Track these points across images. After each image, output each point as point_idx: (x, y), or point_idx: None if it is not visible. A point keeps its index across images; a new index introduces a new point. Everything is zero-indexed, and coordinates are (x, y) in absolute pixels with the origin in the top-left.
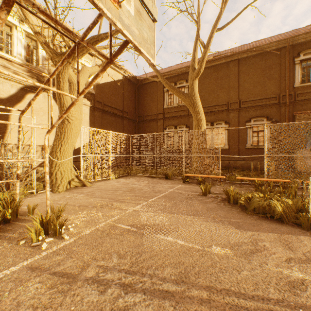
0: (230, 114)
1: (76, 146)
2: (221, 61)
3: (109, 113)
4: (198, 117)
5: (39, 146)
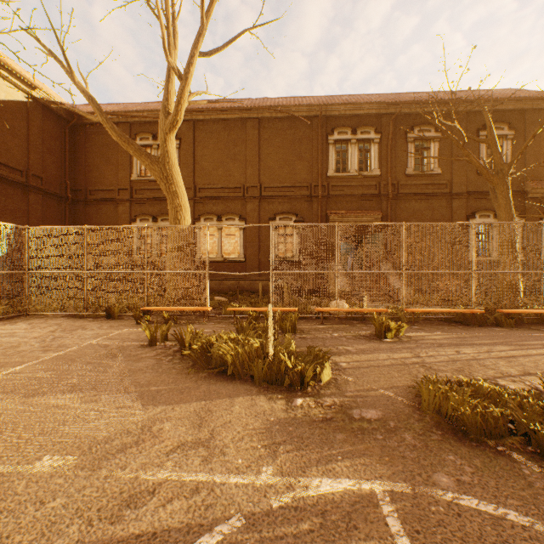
0: (247, 205)
1: None
2: (233, 115)
3: None
4: (175, 202)
5: None
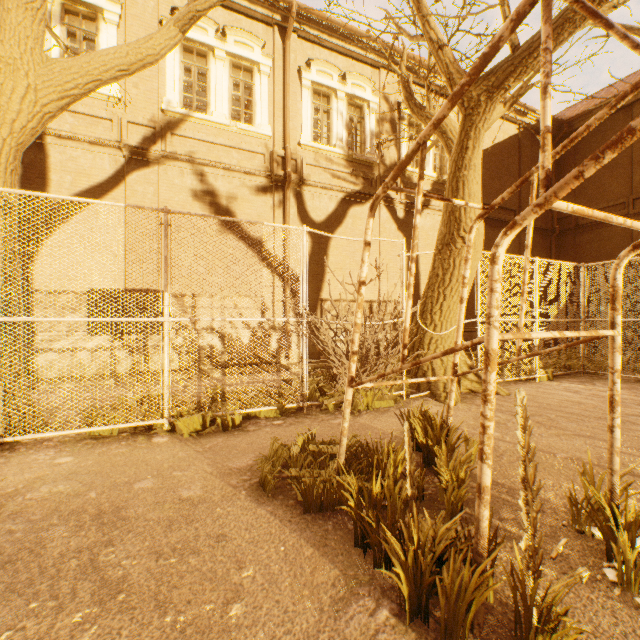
0: None
1: None
2: None
3: (487, 222)
4: None
5: (365, 303)
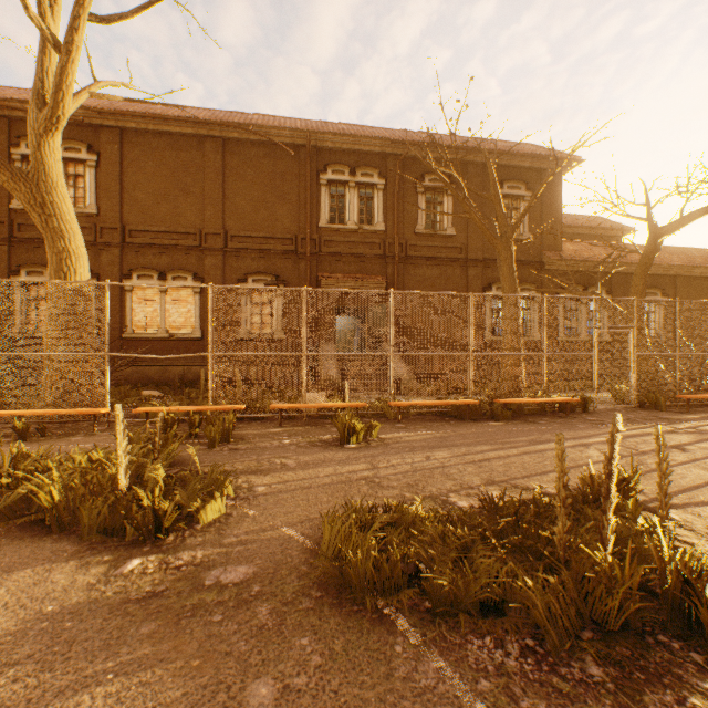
0: (206, 258)
1: None
2: (185, 128)
3: None
4: (59, 245)
5: None
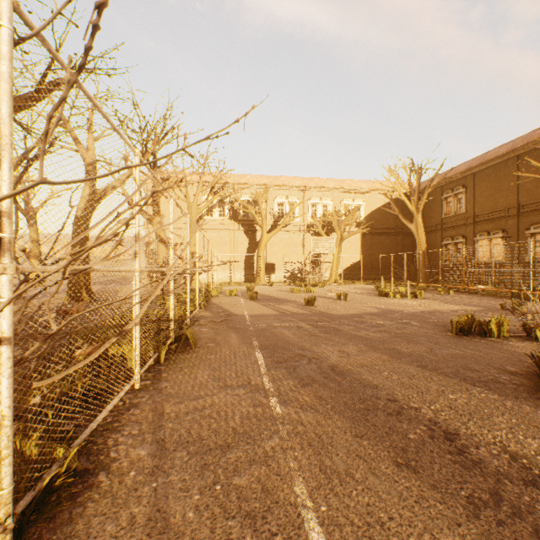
0: (507, 221)
1: (350, 263)
2: (496, 161)
3: (379, 234)
4: (418, 241)
5: (328, 265)
